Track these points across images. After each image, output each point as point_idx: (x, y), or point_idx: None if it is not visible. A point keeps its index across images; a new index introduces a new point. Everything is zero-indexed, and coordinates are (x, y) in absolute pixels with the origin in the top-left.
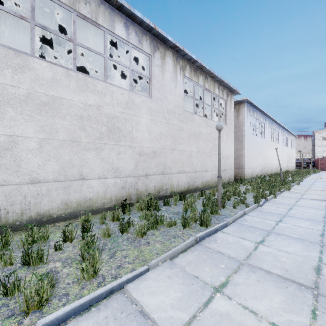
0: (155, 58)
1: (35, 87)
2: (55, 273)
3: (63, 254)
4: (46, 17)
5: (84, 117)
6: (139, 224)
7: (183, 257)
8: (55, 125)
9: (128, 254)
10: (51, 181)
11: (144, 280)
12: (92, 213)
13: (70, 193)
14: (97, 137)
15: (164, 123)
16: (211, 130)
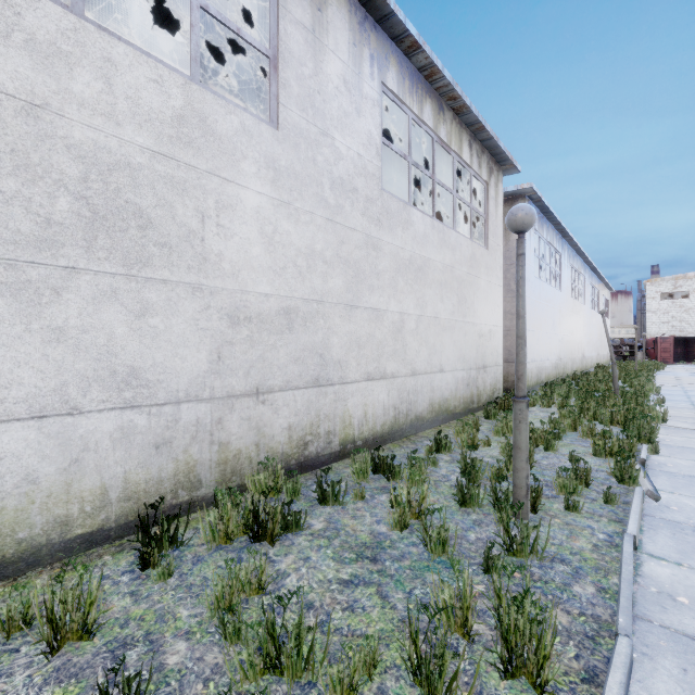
0: None
1: None
2: None
3: None
4: None
5: None
6: None
7: None
8: None
9: None
10: None
11: None
12: None
13: None
14: (26, 238)
15: (323, 219)
16: (453, 257)
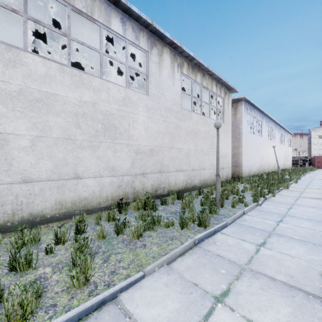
0: (152, 55)
1: (27, 83)
2: (44, 280)
3: (54, 258)
4: (41, 13)
5: (79, 114)
6: (135, 226)
7: (181, 261)
8: (49, 122)
9: (123, 258)
10: (45, 180)
11: (139, 288)
12: (88, 212)
13: (64, 193)
14: (93, 135)
15: (162, 121)
16: (209, 128)
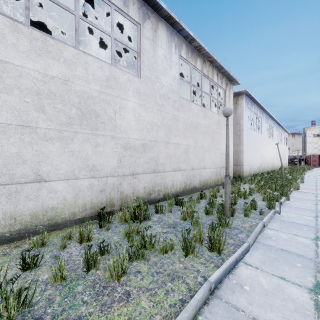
0: (145, 29)
1: None
2: None
3: None
4: None
5: (43, 93)
6: (115, 258)
7: None
8: None
9: None
10: None
11: None
12: (56, 227)
13: (18, 202)
14: (64, 123)
15: (156, 110)
16: (210, 121)
